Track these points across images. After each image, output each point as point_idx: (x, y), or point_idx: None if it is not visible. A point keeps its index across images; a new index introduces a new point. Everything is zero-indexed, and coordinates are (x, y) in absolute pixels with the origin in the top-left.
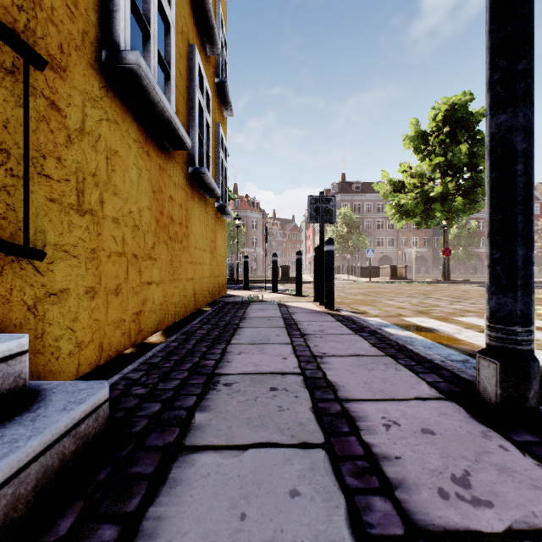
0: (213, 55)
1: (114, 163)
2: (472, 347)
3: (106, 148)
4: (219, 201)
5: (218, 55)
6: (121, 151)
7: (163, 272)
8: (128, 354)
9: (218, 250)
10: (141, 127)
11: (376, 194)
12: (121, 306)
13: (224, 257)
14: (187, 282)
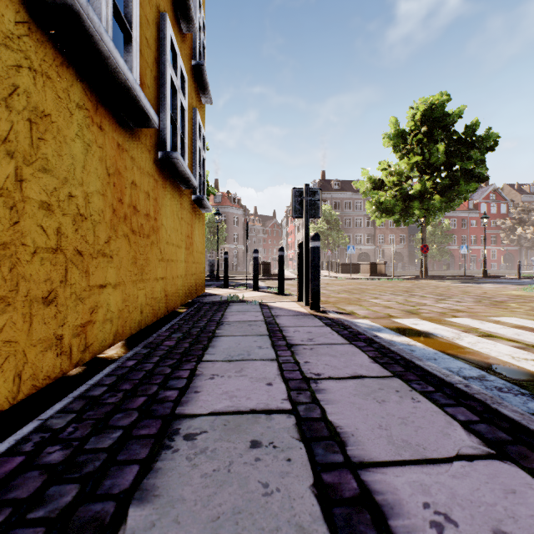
0: (189, 32)
1: (43, 129)
2: (481, 357)
3: (28, 107)
4: (196, 194)
5: (194, 33)
6: (55, 115)
7: (122, 271)
8: (71, 376)
9: (195, 246)
10: (88, 91)
11: (355, 192)
12: (55, 318)
13: (203, 254)
14: (156, 282)
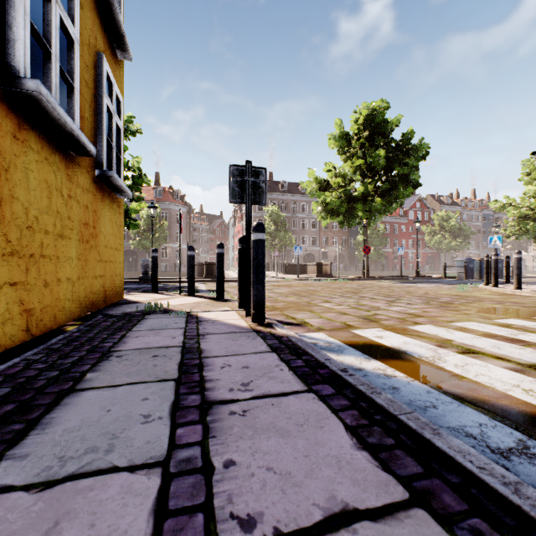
0: None
1: None
2: (490, 395)
3: None
4: (103, 168)
5: None
6: None
7: None
8: None
9: (102, 238)
10: None
11: (301, 194)
12: None
13: (119, 250)
14: None
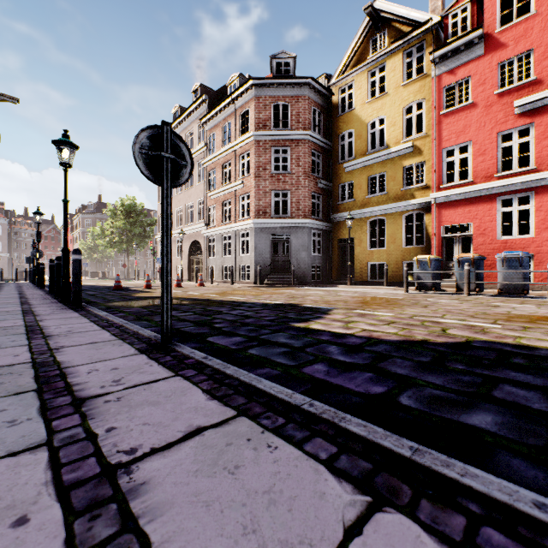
0: None
1: None
2: None
3: None
4: None
5: None
6: None
7: None
8: None
9: None
10: None
11: None
12: None
13: None
14: None
